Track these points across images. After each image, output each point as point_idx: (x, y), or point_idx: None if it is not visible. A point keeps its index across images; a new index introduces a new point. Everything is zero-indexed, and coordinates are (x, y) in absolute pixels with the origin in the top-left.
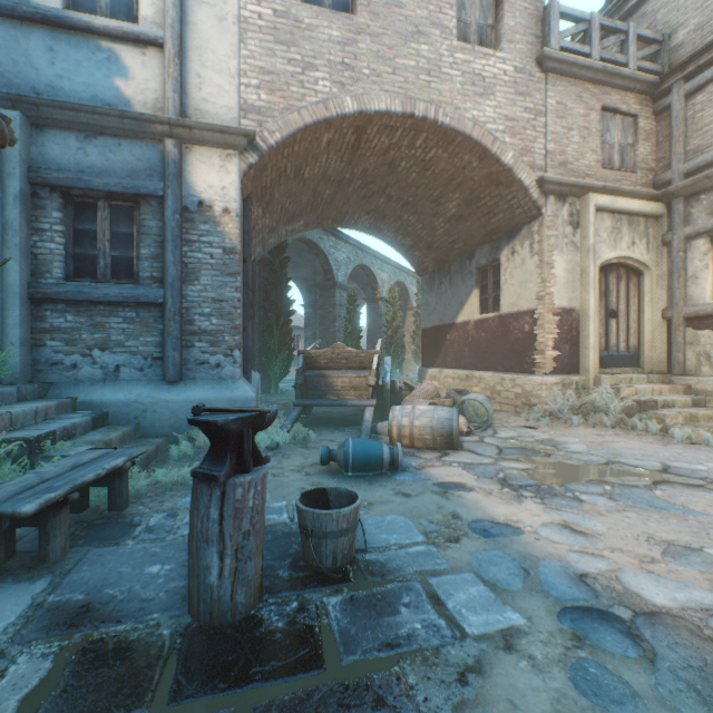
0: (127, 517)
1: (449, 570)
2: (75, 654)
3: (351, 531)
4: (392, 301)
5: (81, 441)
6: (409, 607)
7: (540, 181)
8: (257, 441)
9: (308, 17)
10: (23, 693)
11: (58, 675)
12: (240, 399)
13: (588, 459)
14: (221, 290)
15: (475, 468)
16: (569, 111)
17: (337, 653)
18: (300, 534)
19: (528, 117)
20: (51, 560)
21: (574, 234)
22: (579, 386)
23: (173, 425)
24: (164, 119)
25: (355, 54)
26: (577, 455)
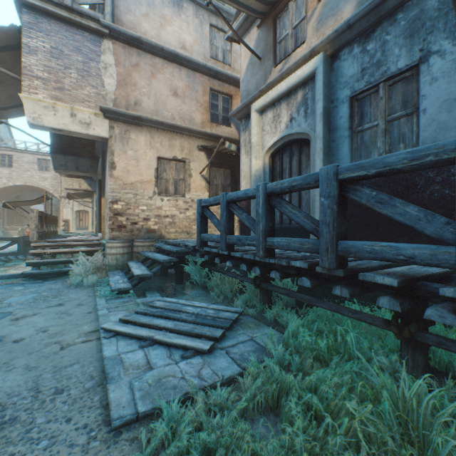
0: None
1: None
2: None
3: None
4: None
5: None
6: None
7: (59, 196)
8: None
9: (1, 169)
10: None
11: None
12: None
13: None
14: None
15: None
16: None
17: None
18: None
19: (57, 184)
20: None
21: (70, 205)
22: None
23: None
24: None
25: (13, 175)
26: None
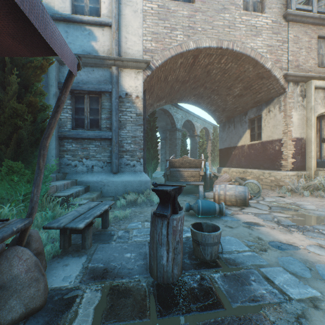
0: (108, 231)
1: (267, 265)
2: (108, 291)
3: (218, 243)
4: (202, 136)
5: (82, 198)
6: (255, 282)
7: (285, 75)
8: (152, 200)
9: (173, 6)
10: (94, 306)
11: (105, 299)
12: (143, 181)
13: (319, 213)
14: (135, 132)
15: (260, 215)
16: (300, 40)
17: (228, 301)
18: (192, 243)
19: (279, 44)
20: (86, 248)
21: (302, 101)
22: (306, 176)
23: (115, 191)
24: (112, 58)
25: (194, 21)
26: (312, 211)
